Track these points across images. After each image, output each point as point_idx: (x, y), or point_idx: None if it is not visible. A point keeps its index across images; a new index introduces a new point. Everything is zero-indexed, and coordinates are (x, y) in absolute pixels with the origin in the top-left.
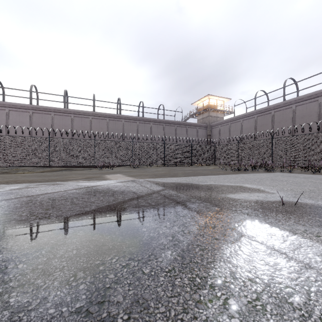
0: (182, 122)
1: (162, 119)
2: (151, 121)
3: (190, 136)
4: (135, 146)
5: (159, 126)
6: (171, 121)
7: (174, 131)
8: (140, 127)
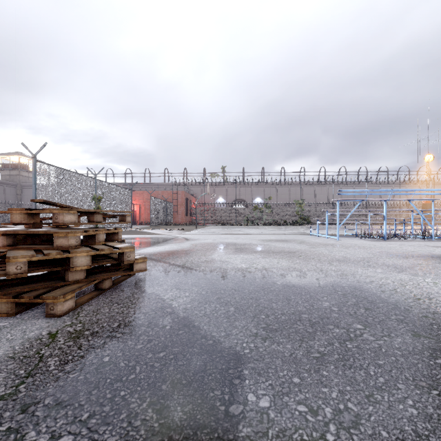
0: None
1: None
2: None
3: None
4: None
5: None
6: None
7: None
8: None
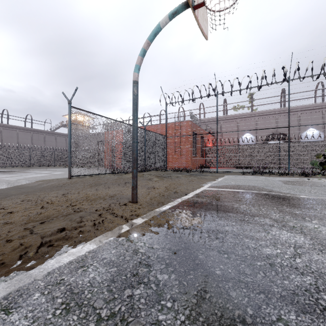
0: (51, 132)
1: (30, 128)
2: (17, 128)
3: (59, 143)
4: (1, 151)
5: (26, 133)
6: (39, 130)
7: (43, 138)
8: (4, 133)
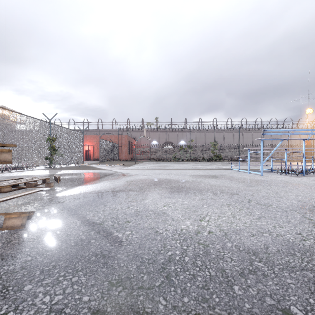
0: None
1: None
2: None
3: None
4: None
5: None
6: None
7: None
8: None
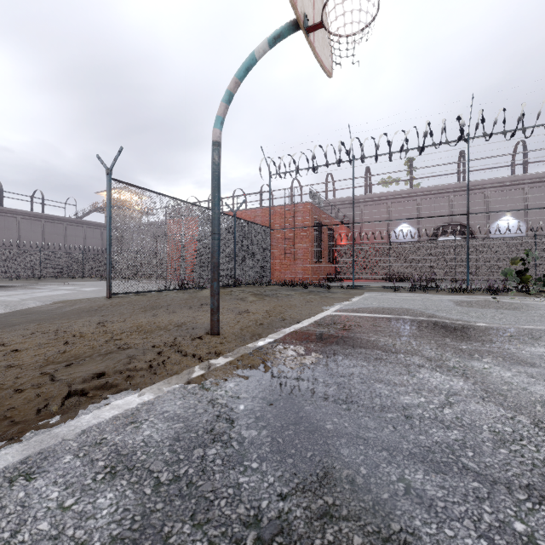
0: (76, 220)
1: (41, 213)
2: (18, 213)
3: (90, 239)
4: None
5: (34, 222)
6: (56, 217)
7: (62, 231)
8: None
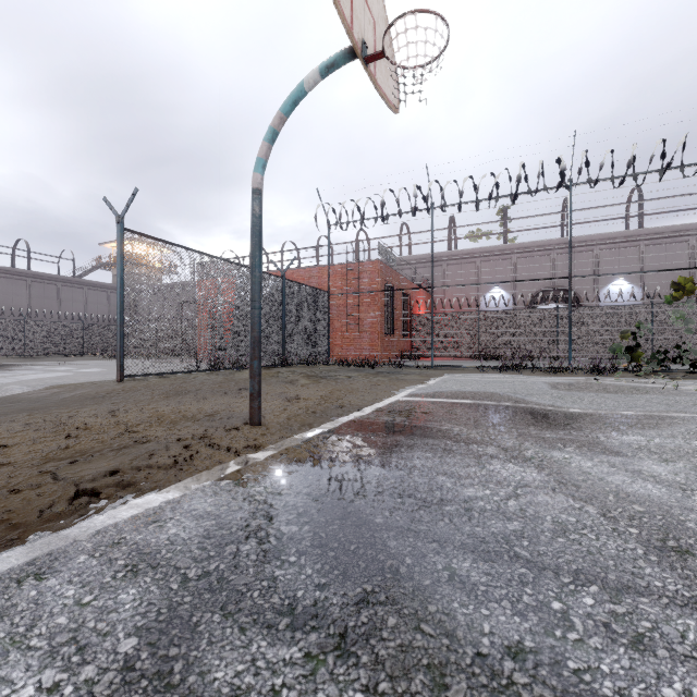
0: (74, 279)
1: (25, 270)
2: None
3: (93, 304)
4: None
5: (16, 282)
6: (47, 275)
7: (55, 294)
8: None
